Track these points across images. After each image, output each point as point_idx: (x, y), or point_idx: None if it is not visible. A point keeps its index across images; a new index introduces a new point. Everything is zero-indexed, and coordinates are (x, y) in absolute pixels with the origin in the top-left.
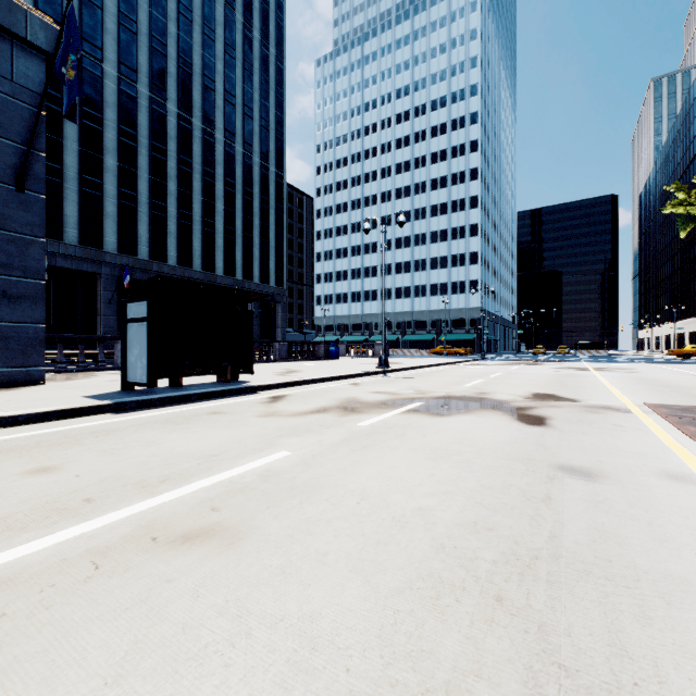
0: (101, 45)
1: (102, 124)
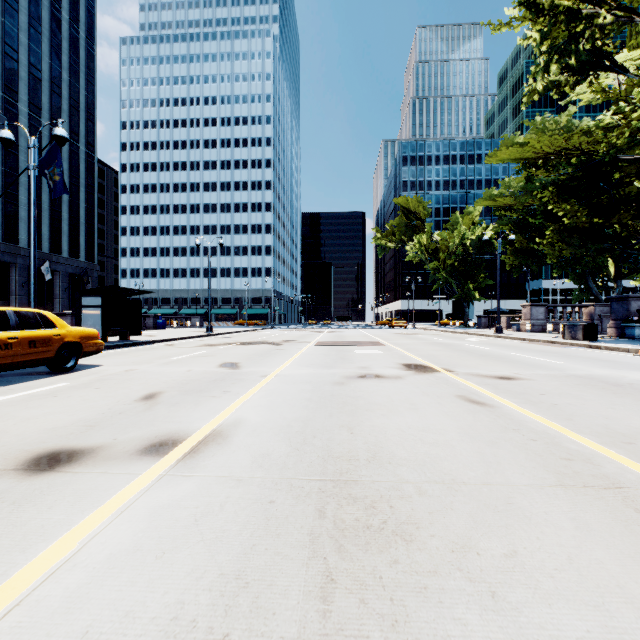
0: None
1: None
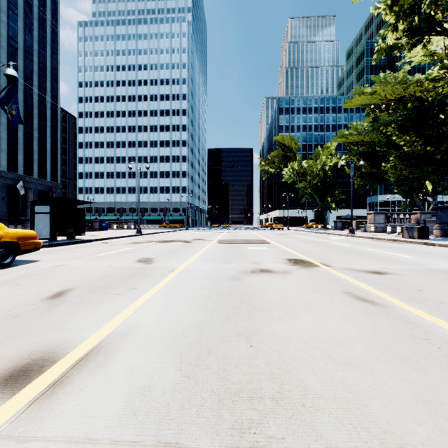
0: None
1: None
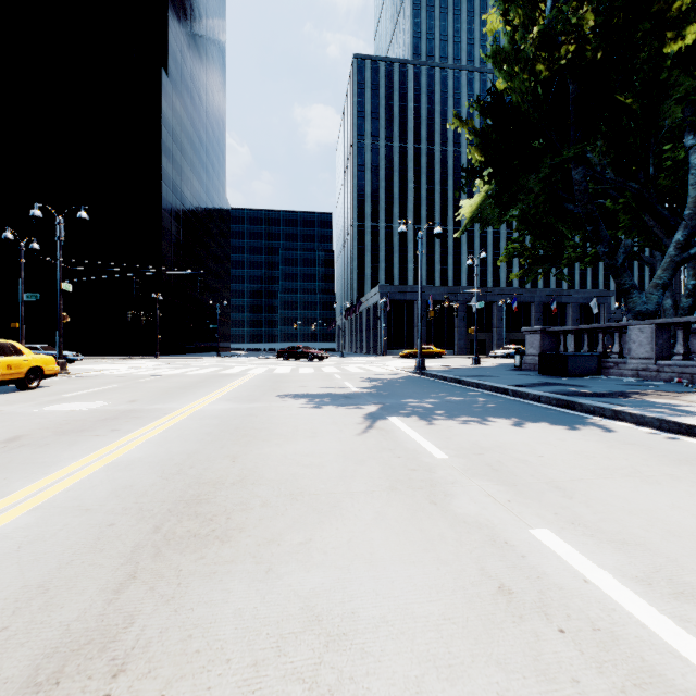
0: None
1: None
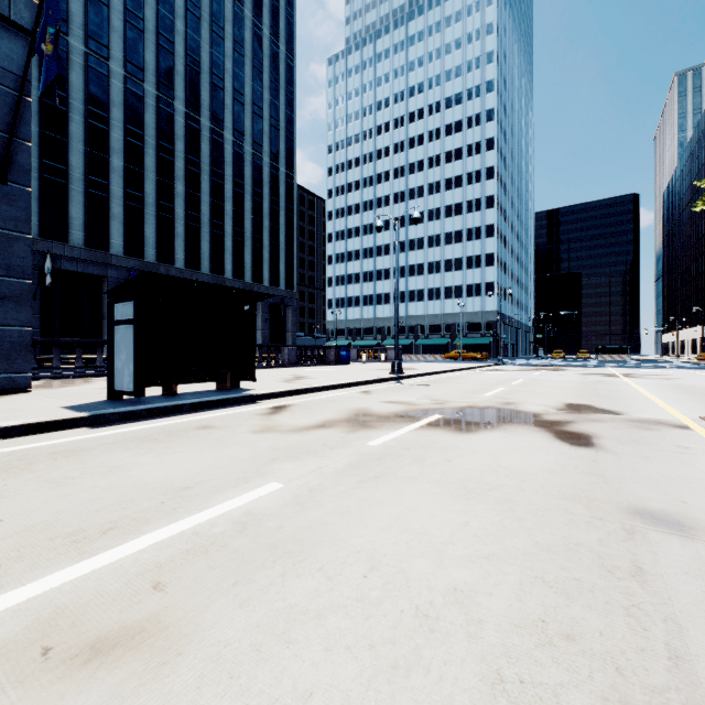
0: (107, 43)
1: (108, 124)
